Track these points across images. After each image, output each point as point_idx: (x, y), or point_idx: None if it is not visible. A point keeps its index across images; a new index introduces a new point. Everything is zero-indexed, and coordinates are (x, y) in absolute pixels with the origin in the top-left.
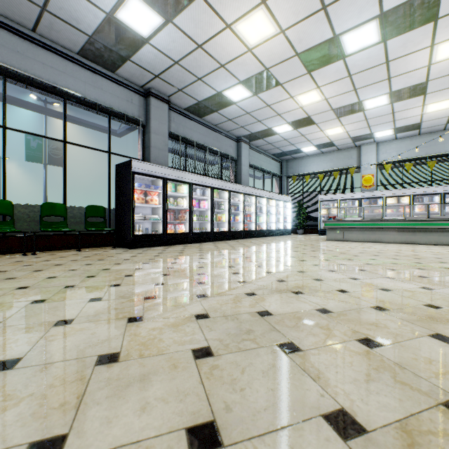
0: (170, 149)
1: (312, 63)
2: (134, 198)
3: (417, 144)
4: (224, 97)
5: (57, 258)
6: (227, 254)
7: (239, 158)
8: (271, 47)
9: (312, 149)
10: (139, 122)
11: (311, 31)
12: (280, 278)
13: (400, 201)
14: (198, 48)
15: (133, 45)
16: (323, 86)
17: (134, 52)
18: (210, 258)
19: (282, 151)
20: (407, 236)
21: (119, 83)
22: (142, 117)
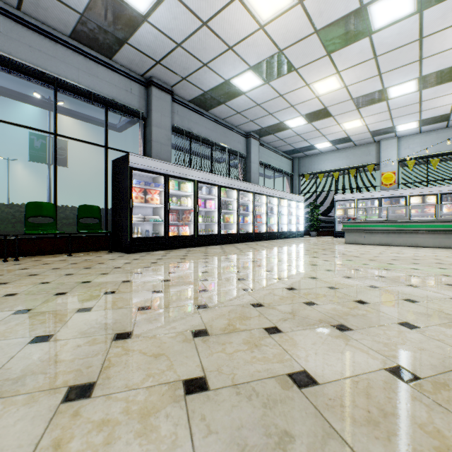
0: (174, 146)
1: (333, 42)
2: (131, 196)
3: (444, 138)
4: (232, 87)
5: (38, 265)
6: (236, 260)
7: (248, 155)
8: (286, 22)
9: (327, 145)
10: (139, 114)
11: (334, 1)
12: (308, 298)
13: (425, 201)
14: (202, 25)
15: (130, 25)
16: (343, 71)
17: (131, 33)
18: (215, 266)
19: (294, 147)
20: (440, 240)
21: (117, 71)
22: (143, 109)
